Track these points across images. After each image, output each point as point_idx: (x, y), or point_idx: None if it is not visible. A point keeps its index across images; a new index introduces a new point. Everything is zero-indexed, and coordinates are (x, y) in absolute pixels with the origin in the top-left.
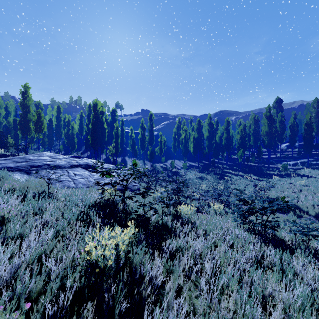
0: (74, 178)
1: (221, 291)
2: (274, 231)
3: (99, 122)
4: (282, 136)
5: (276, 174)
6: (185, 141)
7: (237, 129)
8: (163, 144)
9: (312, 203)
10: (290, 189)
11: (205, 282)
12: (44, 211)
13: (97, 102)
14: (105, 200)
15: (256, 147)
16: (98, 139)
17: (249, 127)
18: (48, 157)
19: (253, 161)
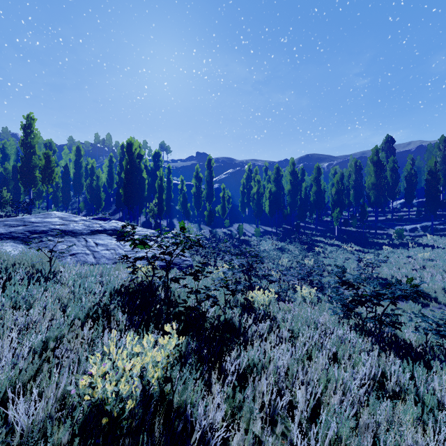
0: (94, 250)
1: (326, 445)
2: (395, 330)
3: (136, 169)
4: (395, 190)
5: (387, 243)
6: (258, 197)
7: (331, 180)
8: (227, 202)
9: (442, 286)
10: (409, 265)
11: (297, 426)
12: (33, 303)
13: (132, 141)
14: (137, 284)
15: (358, 205)
16: (135, 194)
17: (349, 178)
18: (58, 218)
19: (354, 225)
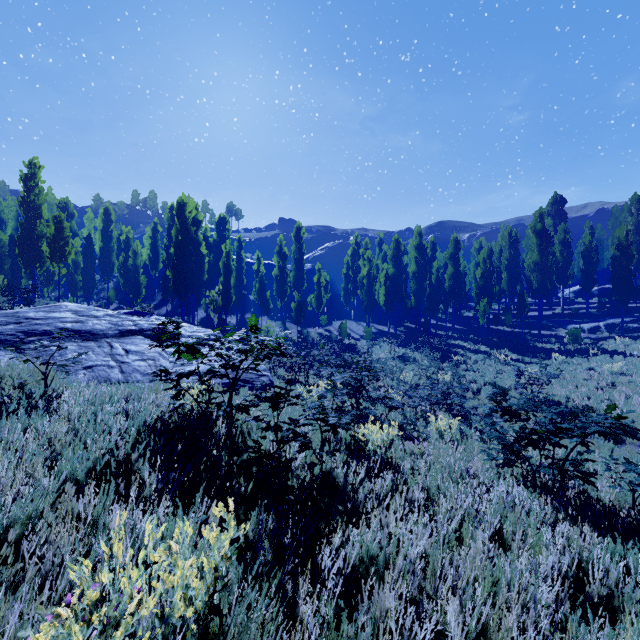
0: (122, 360)
1: None
2: (584, 484)
3: (191, 241)
4: (567, 272)
5: (556, 349)
6: (369, 283)
7: (474, 258)
8: (324, 289)
9: None
10: (592, 382)
11: None
12: None
13: (186, 201)
14: (182, 416)
15: (513, 294)
16: (189, 278)
17: (500, 254)
18: (71, 313)
19: (508, 324)
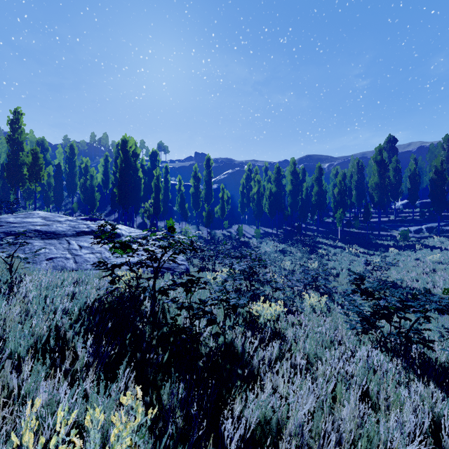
0: (76, 253)
1: None
2: (423, 347)
3: (131, 168)
4: (398, 190)
5: (391, 245)
6: (258, 198)
7: (332, 180)
8: (226, 202)
9: None
10: (419, 268)
11: None
12: None
13: (127, 139)
14: (115, 297)
15: (360, 206)
16: (130, 194)
17: (351, 178)
18: (41, 218)
19: (356, 227)
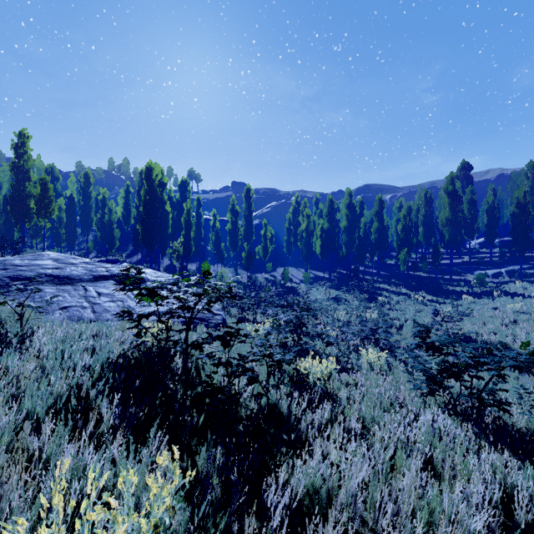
0: (94, 302)
1: None
2: (499, 411)
3: (157, 200)
4: (473, 226)
5: (465, 291)
6: (307, 235)
7: (395, 215)
8: (270, 241)
9: None
10: (497, 319)
11: None
12: None
13: (153, 166)
14: (142, 352)
15: (428, 245)
16: (155, 231)
17: (417, 212)
18: (52, 260)
19: (424, 270)
